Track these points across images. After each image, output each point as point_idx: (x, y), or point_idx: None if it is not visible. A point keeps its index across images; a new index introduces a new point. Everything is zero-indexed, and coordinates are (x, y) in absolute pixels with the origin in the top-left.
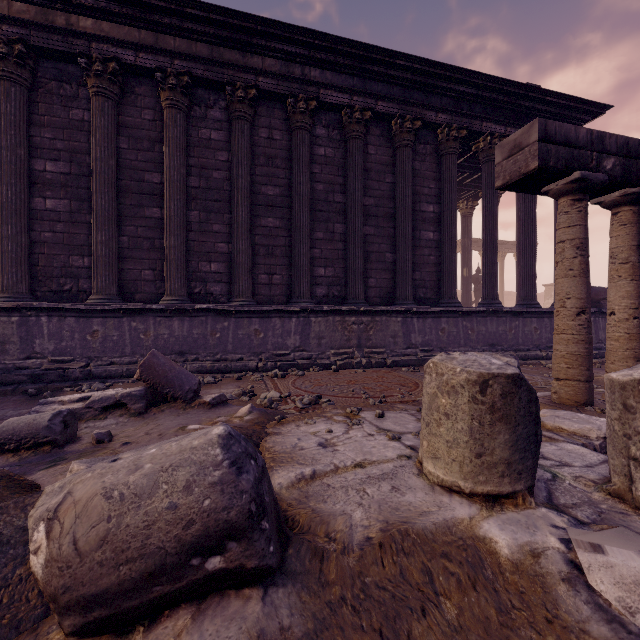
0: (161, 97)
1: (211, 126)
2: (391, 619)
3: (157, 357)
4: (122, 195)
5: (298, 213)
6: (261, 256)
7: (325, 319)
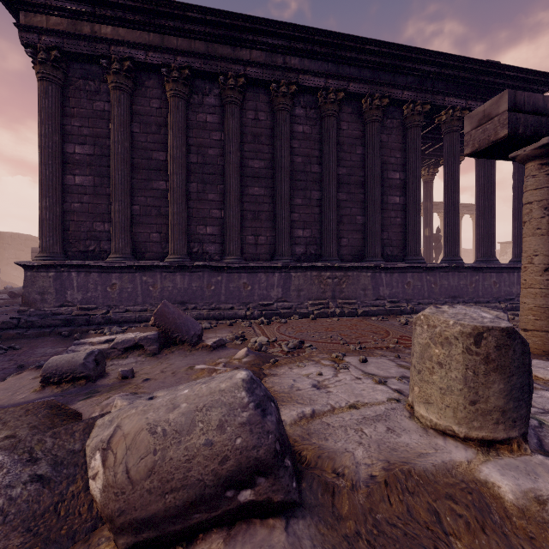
0: (166, 88)
1: (207, 111)
2: None
3: (168, 306)
4: (135, 171)
5: (280, 183)
6: (248, 220)
7: (303, 274)
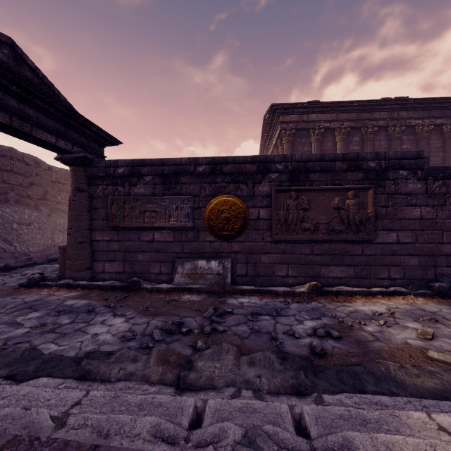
0: (337, 137)
1: (354, 144)
2: None
3: None
4: None
5: None
6: None
7: None
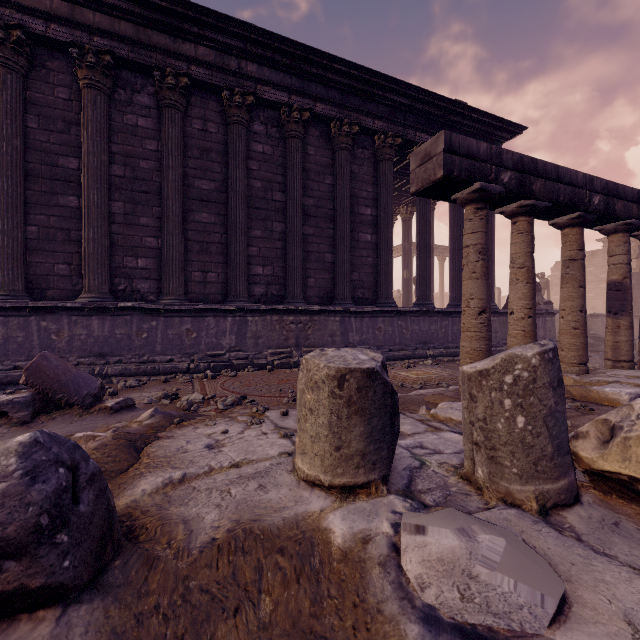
0: (78, 75)
1: (138, 112)
2: (199, 623)
3: (48, 359)
4: (30, 180)
5: (234, 209)
6: (195, 253)
7: (262, 318)
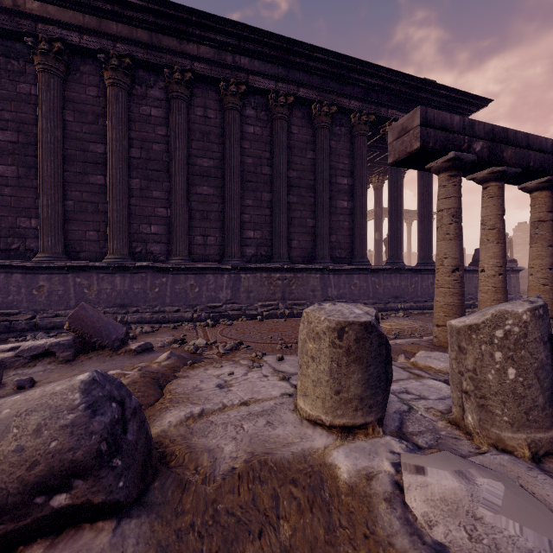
0: (104, 76)
1: (151, 104)
2: (229, 542)
3: (86, 309)
4: (68, 163)
5: (230, 183)
6: (197, 220)
7: (253, 275)
